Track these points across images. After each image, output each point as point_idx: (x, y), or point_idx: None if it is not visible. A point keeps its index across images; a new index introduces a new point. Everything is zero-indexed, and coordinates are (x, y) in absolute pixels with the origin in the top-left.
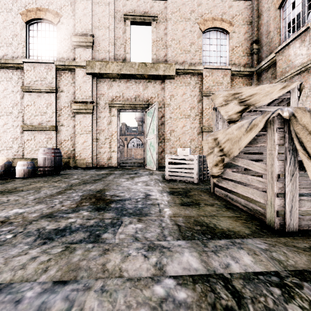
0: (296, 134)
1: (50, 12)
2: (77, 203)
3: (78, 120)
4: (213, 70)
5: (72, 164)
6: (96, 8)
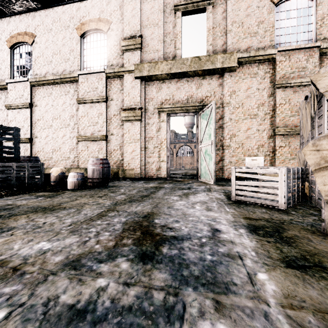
0: None
1: (101, 21)
2: (116, 239)
3: (127, 128)
4: (291, 51)
5: (121, 174)
6: (144, 6)
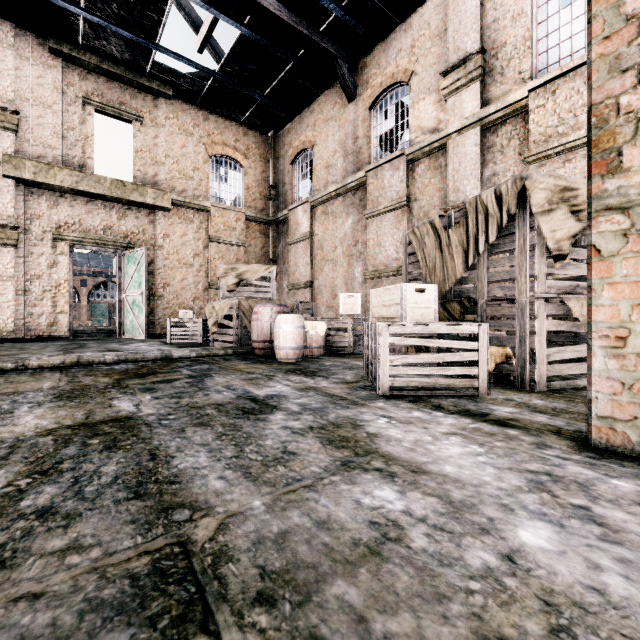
0: (242, 309)
1: None
2: None
3: None
4: (224, 210)
5: None
6: (24, 67)
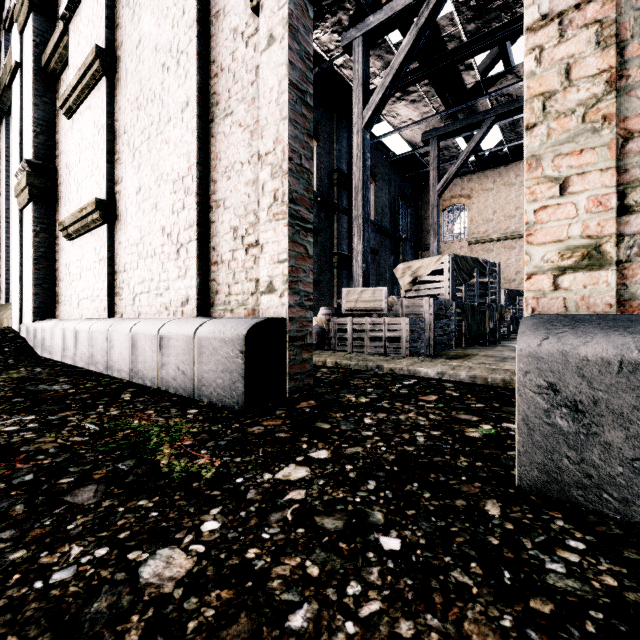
0: None
1: None
2: None
3: None
4: None
5: None
6: None
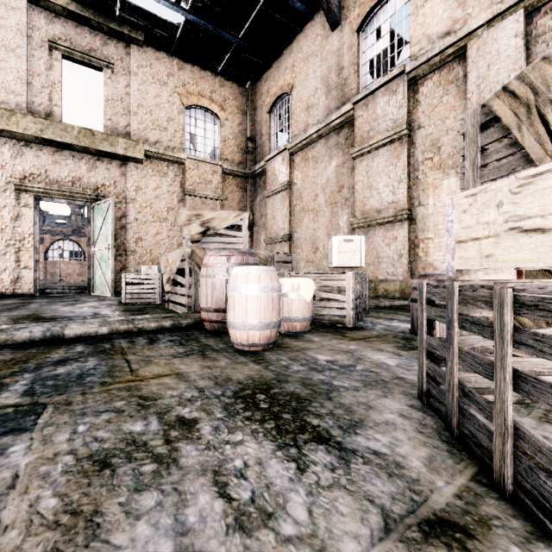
0: (196, 262)
1: None
2: (13, 322)
3: None
4: (200, 162)
5: None
6: None
